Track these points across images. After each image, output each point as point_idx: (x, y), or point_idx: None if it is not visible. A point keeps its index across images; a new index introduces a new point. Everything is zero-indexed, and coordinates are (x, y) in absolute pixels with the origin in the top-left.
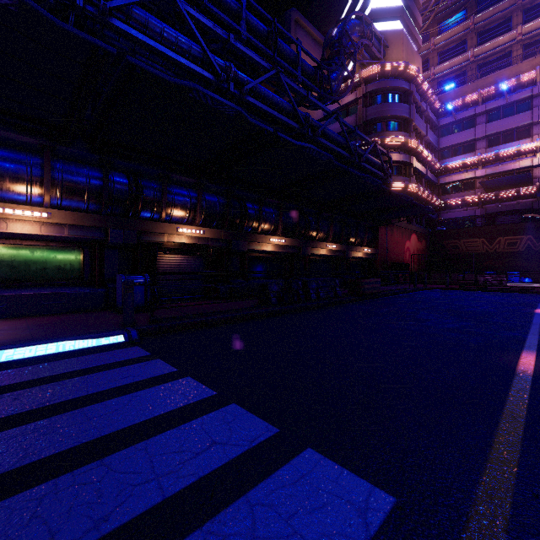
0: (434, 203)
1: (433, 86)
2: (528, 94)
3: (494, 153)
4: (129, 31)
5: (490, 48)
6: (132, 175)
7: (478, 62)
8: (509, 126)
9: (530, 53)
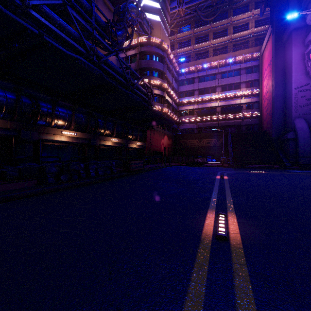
0: (176, 120)
1: (176, 59)
2: (214, 72)
3: (202, 98)
4: None
5: (200, 47)
6: None
7: (195, 52)
8: (207, 86)
9: (215, 54)
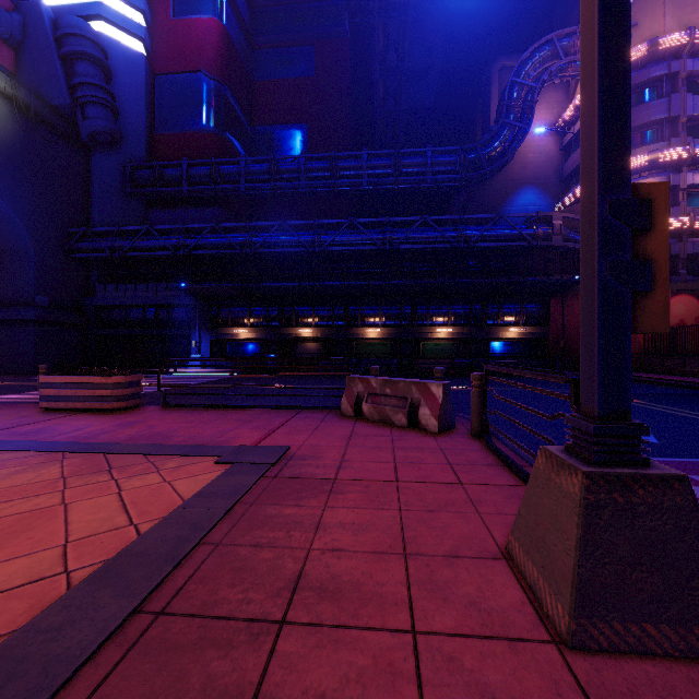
0: None
1: None
2: None
3: None
4: (265, 251)
5: None
6: (280, 307)
7: None
8: None
9: None
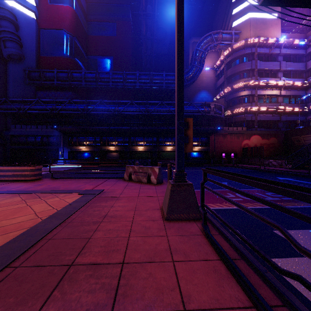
0: (294, 111)
1: None
2: None
3: None
4: (94, 112)
5: None
6: (100, 137)
7: None
8: None
9: None
